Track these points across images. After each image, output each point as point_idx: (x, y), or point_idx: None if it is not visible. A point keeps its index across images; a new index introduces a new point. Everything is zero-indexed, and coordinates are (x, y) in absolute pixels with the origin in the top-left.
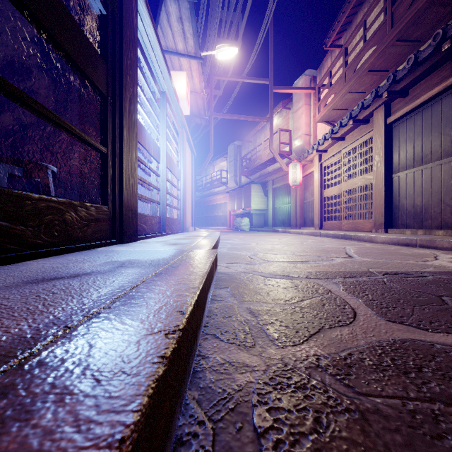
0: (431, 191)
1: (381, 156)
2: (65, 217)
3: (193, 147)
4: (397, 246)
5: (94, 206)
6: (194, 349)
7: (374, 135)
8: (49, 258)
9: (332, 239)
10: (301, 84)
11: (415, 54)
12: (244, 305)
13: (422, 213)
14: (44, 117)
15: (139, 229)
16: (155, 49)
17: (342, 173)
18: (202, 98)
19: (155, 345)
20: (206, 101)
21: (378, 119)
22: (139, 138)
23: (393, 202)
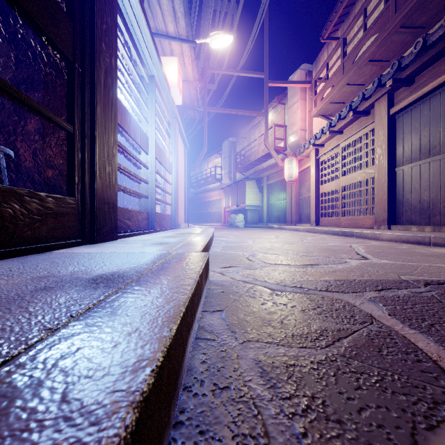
0: (440, 184)
1: (383, 149)
2: (0, 210)
3: (186, 140)
4: (407, 244)
5: (53, 197)
6: None
7: (376, 127)
8: None
9: (331, 236)
10: (297, 78)
11: (424, 37)
12: (250, 352)
13: (430, 209)
14: None
15: (121, 225)
16: (140, 24)
17: (341, 167)
18: (195, 88)
19: None
20: (200, 96)
21: (380, 110)
22: (122, 122)
23: (396, 197)
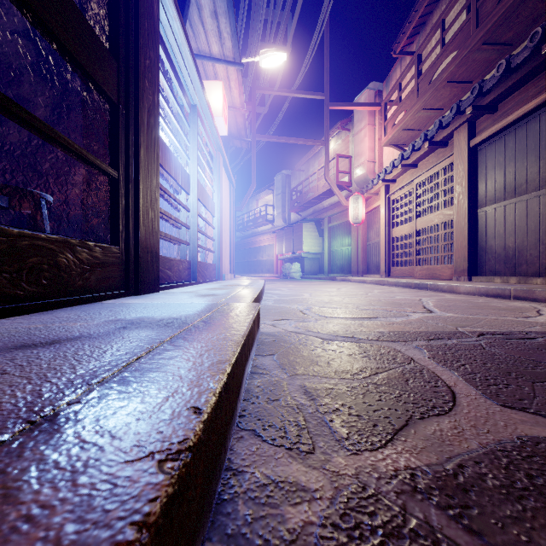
0: (526, 229)
1: (463, 186)
2: (58, 260)
3: (231, 175)
4: (485, 298)
5: (100, 246)
6: (220, 462)
7: (455, 160)
8: (31, 315)
9: (403, 288)
10: (364, 100)
11: (507, 58)
12: (297, 381)
13: (515, 257)
14: (27, 126)
15: (162, 276)
16: (182, 50)
17: (415, 208)
18: (242, 115)
19: (135, 489)
20: (248, 120)
21: (459, 141)
22: (162, 161)
23: (478, 243)
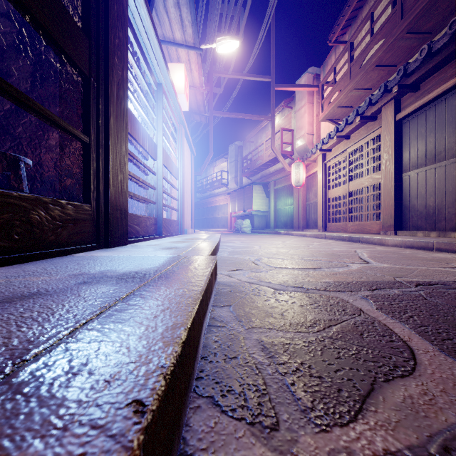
0: (445, 190)
1: (390, 154)
2: (30, 217)
3: (192, 145)
4: (411, 250)
5: (72, 204)
6: (173, 452)
7: (383, 132)
8: (1, 269)
9: (338, 241)
10: (304, 82)
11: (429, 44)
12: (254, 335)
13: (435, 214)
14: None
15: (131, 231)
16: (149, 34)
17: (348, 173)
18: (201, 93)
19: None
20: (206, 99)
21: (386, 116)
22: (131, 130)
23: (402, 202)
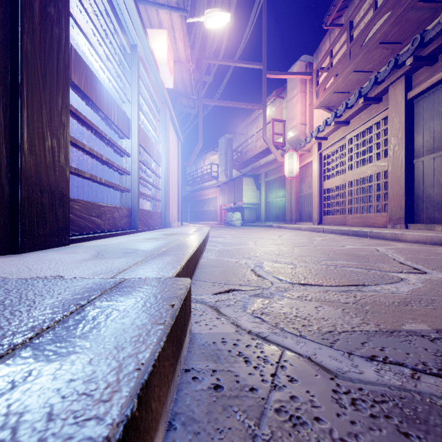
0: None
1: (399, 138)
2: None
3: (178, 131)
4: None
5: None
6: None
7: (390, 114)
8: None
9: (340, 235)
10: (296, 70)
11: None
12: None
13: None
14: None
15: (86, 224)
16: None
17: (347, 161)
18: (188, 71)
19: None
20: (196, 89)
21: (395, 95)
22: (86, 89)
23: (414, 192)
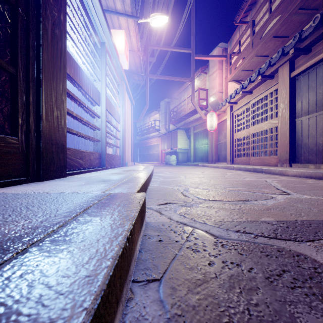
0: None
1: (285, 104)
2: None
3: (132, 98)
4: (311, 179)
5: None
6: None
7: (279, 87)
8: None
9: (245, 172)
10: (216, 54)
11: (321, 13)
12: None
13: None
14: None
15: (74, 164)
16: None
17: (251, 119)
18: (139, 57)
19: None
20: (143, 67)
21: (283, 74)
22: (74, 76)
23: (296, 141)
